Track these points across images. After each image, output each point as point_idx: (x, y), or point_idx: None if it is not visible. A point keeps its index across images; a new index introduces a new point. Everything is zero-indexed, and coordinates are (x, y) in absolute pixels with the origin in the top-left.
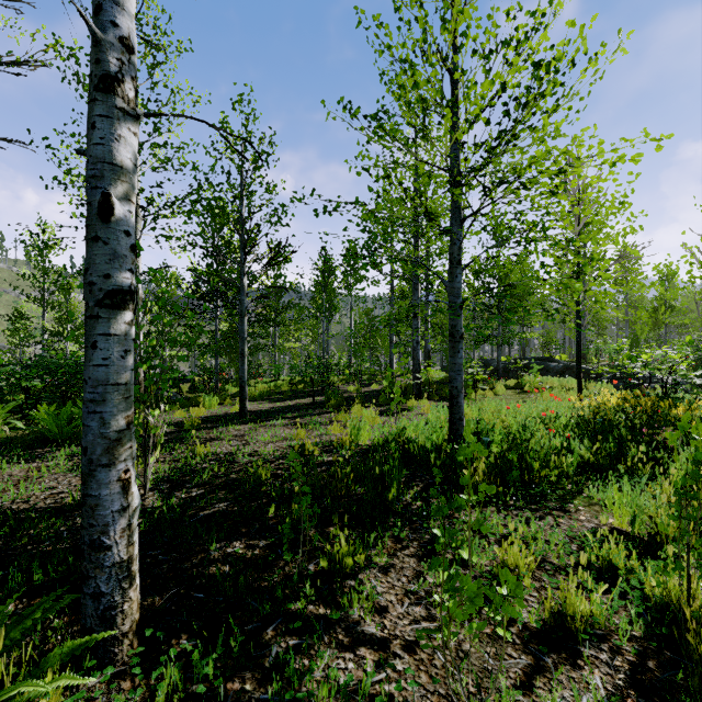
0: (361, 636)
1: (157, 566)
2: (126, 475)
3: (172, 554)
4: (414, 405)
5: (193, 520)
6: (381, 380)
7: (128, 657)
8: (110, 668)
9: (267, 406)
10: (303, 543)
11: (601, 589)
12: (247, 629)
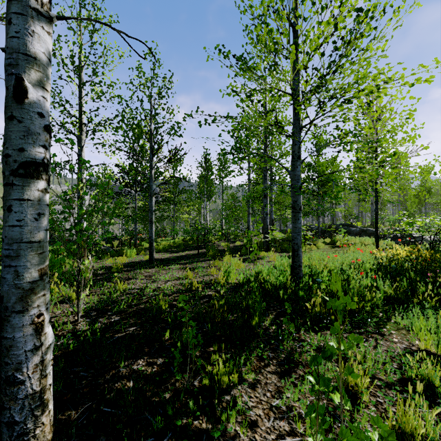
0: None
1: (77, 381)
2: (39, 319)
3: (91, 371)
4: (264, 255)
5: (110, 341)
6: (242, 238)
7: None
8: None
9: (167, 255)
10: (190, 361)
11: (435, 411)
12: None
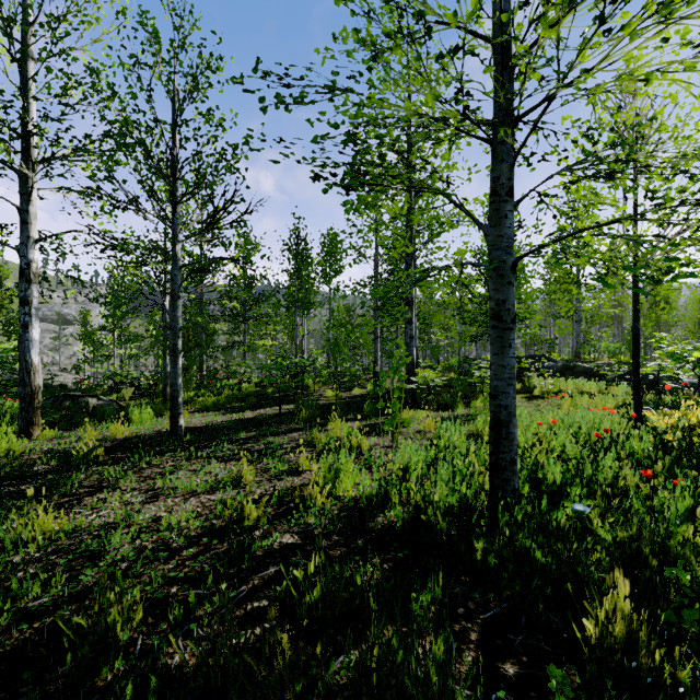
0: None
1: None
2: None
3: None
4: (408, 417)
5: None
6: (363, 382)
7: None
8: None
9: (218, 419)
10: None
11: None
12: None
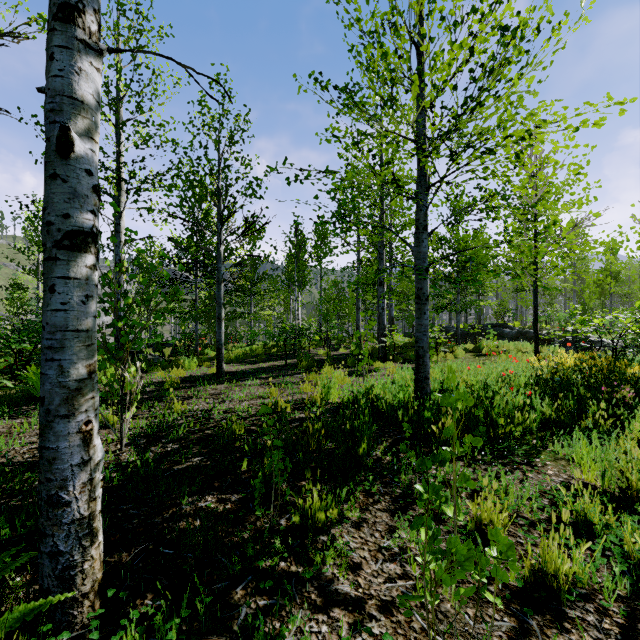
0: (334, 596)
1: (127, 521)
2: (87, 427)
3: (144, 508)
4: (380, 366)
5: (167, 474)
6: (348, 344)
7: (89, 619)
8: (66, 633)
9: (242, 368)
10: (275, 497)
11: (584, 546)
12: (215, 587)
